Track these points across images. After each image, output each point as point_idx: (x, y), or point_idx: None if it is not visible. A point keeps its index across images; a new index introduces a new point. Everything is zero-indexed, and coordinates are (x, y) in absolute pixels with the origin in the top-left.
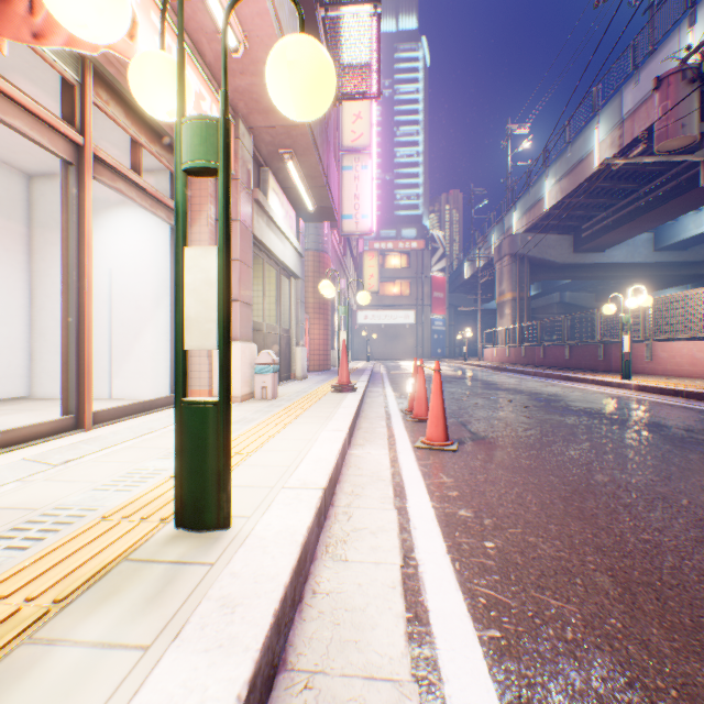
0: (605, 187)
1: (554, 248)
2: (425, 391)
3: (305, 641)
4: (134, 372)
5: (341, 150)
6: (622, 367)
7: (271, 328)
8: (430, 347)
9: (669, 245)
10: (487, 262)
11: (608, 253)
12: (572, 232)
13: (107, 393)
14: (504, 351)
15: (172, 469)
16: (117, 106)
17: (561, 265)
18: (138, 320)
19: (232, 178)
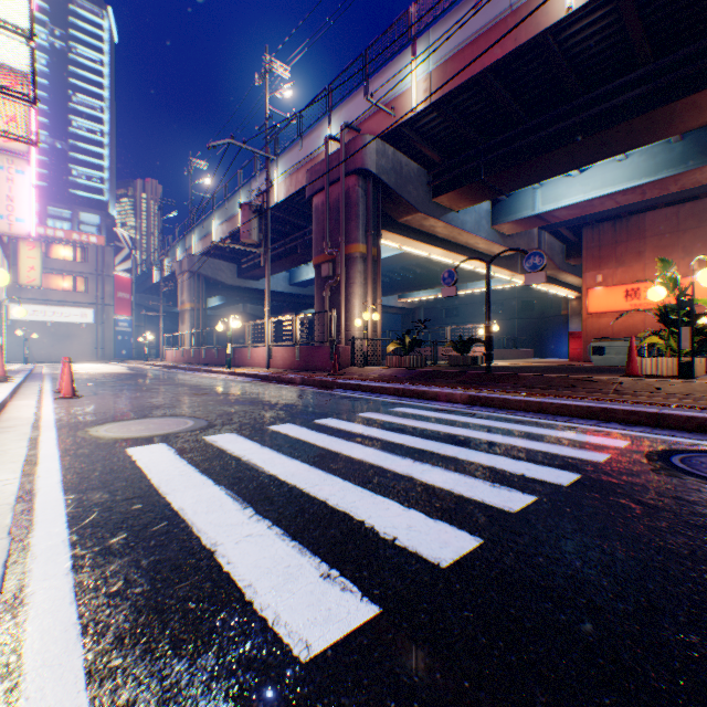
0: None
1: (226, 272)
2: None
3: (4, 418)
4: None
5: None
6: (228, 362)
7: None
8: (115, 348)
9: (297, 283)
10: (175, 271)
11: (263, 282)
12: (239, 262)
13: None
14: (182, 353)
15: None
16: None
17: (231, 286)
18: None
19: None
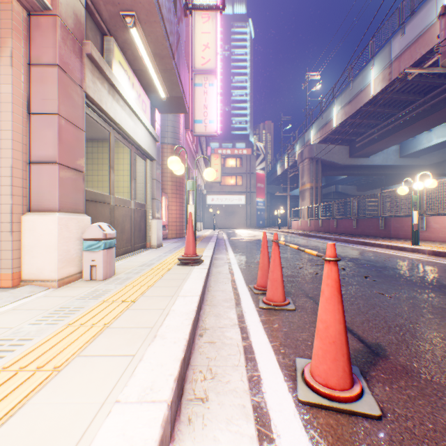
0: (375, 111)
1: (338, 154)
2: (280, 270)
3: None
4: None
5: (194, 71)
6: (412, 236)
7: (121, 201)
8: (255, 219)
9: (409, 154)
10: (293, 164)
11: (371, 158)
12: (349, 144)
13: None
14: (306, 222)
15: None
16: None
17: (342, 166)
18: None
19: (49, 14)
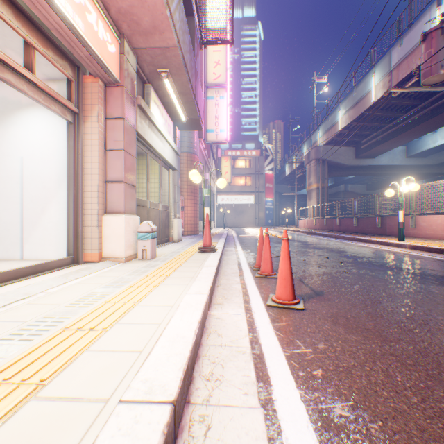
0: (378, 115)
1: (344, 155)
2: (270, 253)
3: None
4: (41, 238)
5: (206, 85)
6: (398, 233)
7: (153, 205)
8: (264, 218)
9: (415, 154)
10: (300, 164)
11: (377, 159)
12: (355, 145)
13: (19, 255)
14: (312, 221)
15: (0, 360)
16: (4, 5)
17: (348, 166)
18: (44, 197)
19: (118, 85)
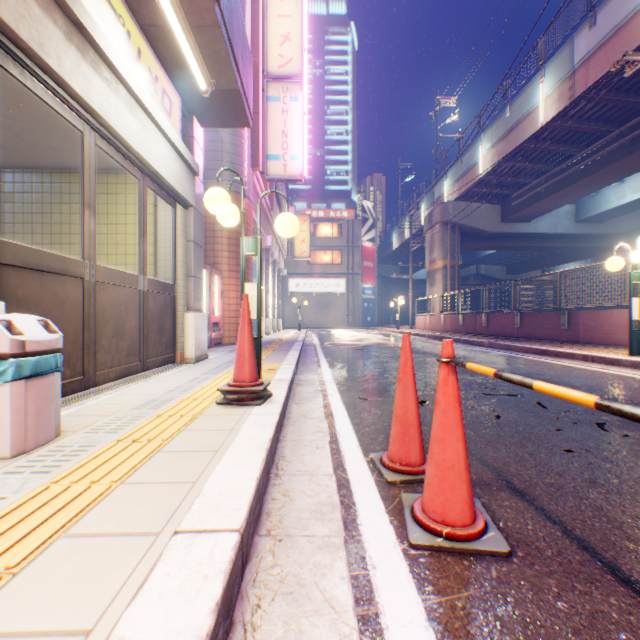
0: (544, 150)
1: (484, 216)
2: (462, 439)
3: None
4: None
5: (266, 76)
6: (630, 340)
7: (113, 275)
8: (361, 315)
9: (590, 217)
10: (416, 232)
11: (534, 223)
12: (501, 202)
13: None
14: (439, 319)
15: None
16: None
17: (490, 234)
18: None
19: None
